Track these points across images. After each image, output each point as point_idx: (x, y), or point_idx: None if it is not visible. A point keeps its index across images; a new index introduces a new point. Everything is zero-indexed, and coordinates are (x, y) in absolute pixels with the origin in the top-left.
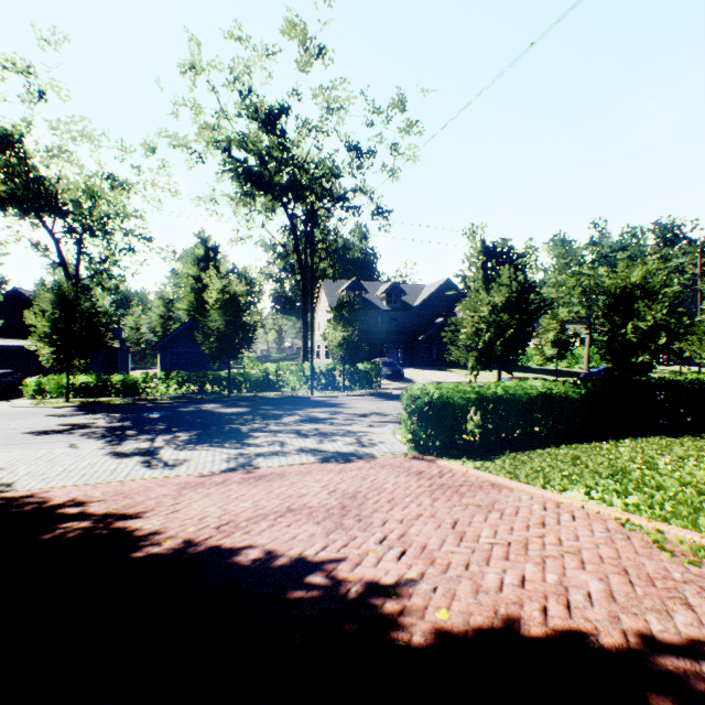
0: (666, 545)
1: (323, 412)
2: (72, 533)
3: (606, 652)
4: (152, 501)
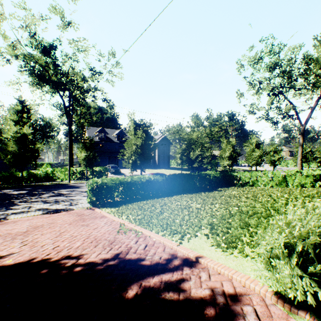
0: (122, 230)
1: (67, 191)
2: None
3: (49, 262)
4: None
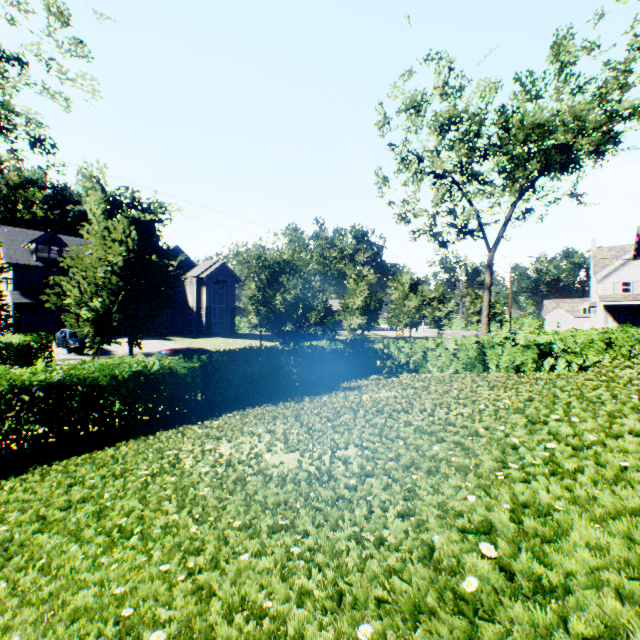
0: None
1: None
2: None
3: None
4: None
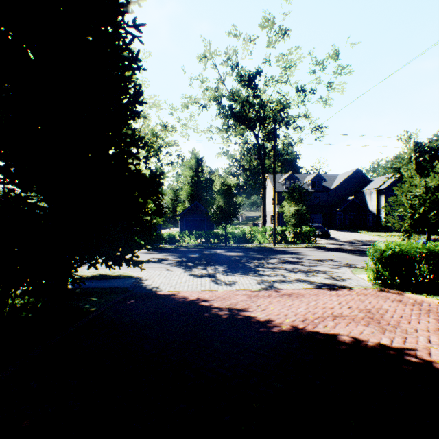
0: None
1: (290, 257)
2: (222, 316)
3: None
4: (242, 303)
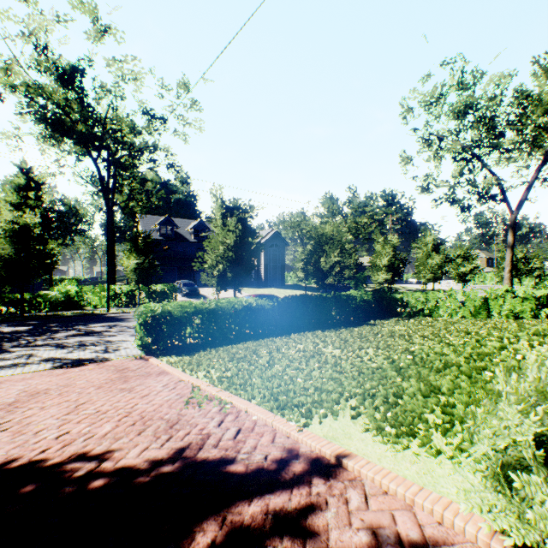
0: (195, 399)
1: (103, 326)
2: None
3: (42, 467)
4: None
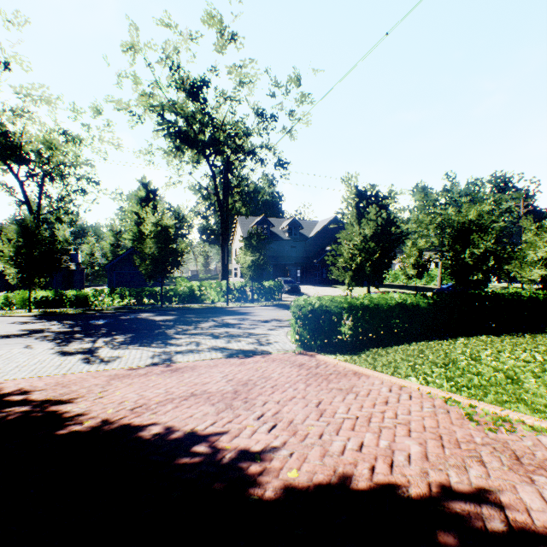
0: (475, 417)
1: (234, 319)
2: (12, 416)
3: (412, 500)
4: (84, 390)
